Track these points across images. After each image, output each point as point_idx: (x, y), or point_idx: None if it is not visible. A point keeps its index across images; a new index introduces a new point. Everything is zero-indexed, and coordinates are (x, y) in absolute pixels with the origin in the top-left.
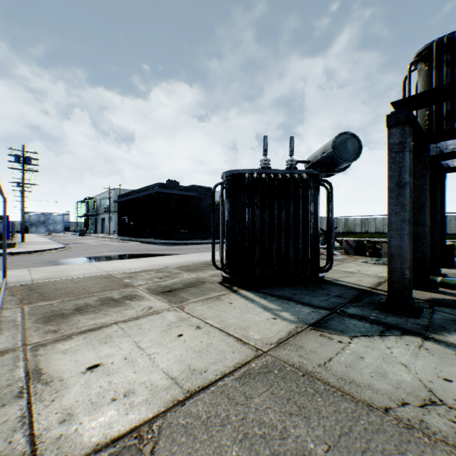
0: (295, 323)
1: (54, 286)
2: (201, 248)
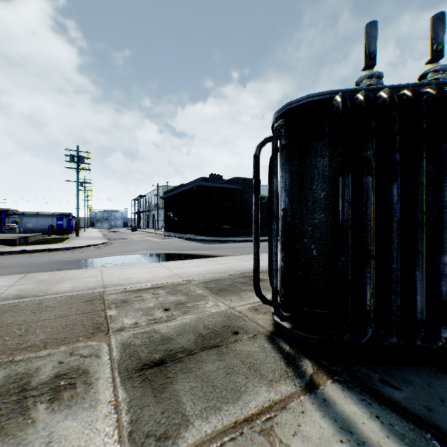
0: None
1: None
2: (243, 247)
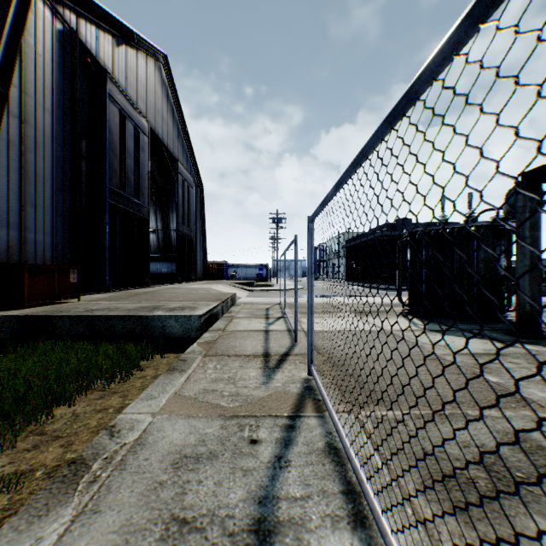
0: (420, 328)
1: (301, 305)
2: None
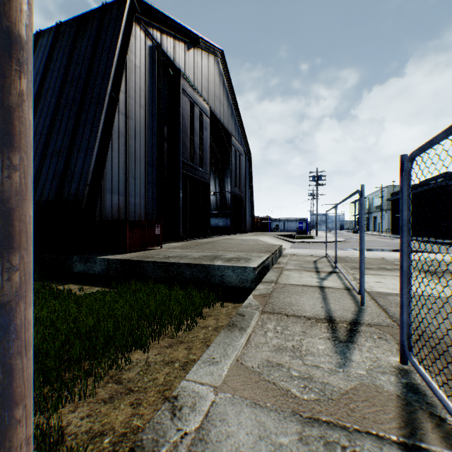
0: None
1: (349, 259)
2: None
